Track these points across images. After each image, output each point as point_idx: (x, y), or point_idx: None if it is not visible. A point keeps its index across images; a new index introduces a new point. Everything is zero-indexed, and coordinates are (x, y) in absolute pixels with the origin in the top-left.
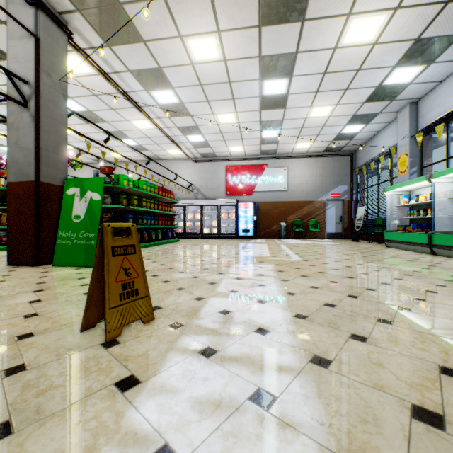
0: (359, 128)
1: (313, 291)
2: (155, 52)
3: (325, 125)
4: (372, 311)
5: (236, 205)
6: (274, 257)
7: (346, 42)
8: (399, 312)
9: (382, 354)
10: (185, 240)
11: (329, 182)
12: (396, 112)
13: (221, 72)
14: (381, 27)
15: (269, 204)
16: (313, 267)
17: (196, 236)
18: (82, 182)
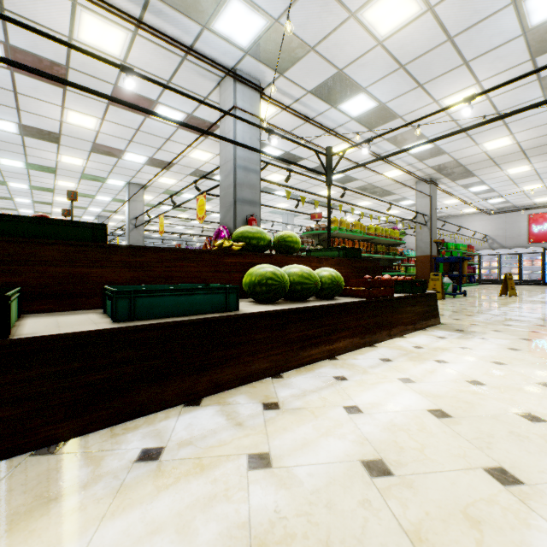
0: None
1: None
2: (481, 177)
3: None
4: None
5: (541, 253)
6: None
7: None
8: None
9: None
10: (482, 285)
11: None
12: None
13: (530, 173)
14: None
15: None
16: None
17: (492, 282)
18: (449, 254)
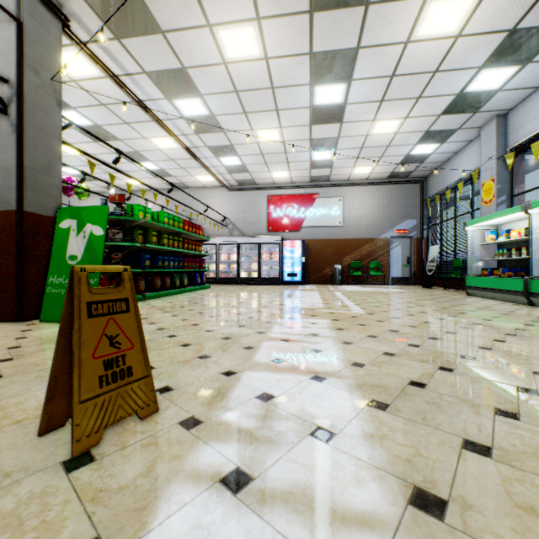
0: (433, 148)
1: (388, 361)
2: (177, 46)
3: (391, 144)
4: (482, 395)
5: (280, 244)
6: (330, 310)
7: (421, 33)
8: (522, 397)
9: (527, 484)
10: (218, 286)
11: (394, 216)
12: (479, 127)
13: (261, 74)
14: (467, 14)
15: (320, 242)
16: (381, 323)
17: (231, 281)
18: (80, 212)
